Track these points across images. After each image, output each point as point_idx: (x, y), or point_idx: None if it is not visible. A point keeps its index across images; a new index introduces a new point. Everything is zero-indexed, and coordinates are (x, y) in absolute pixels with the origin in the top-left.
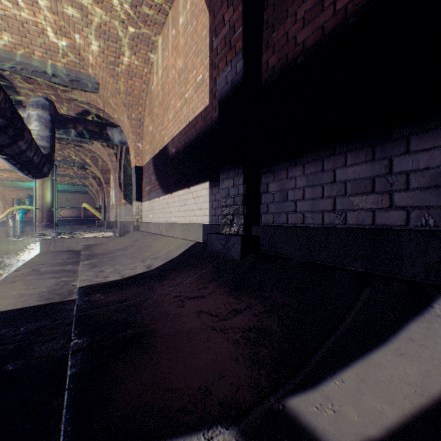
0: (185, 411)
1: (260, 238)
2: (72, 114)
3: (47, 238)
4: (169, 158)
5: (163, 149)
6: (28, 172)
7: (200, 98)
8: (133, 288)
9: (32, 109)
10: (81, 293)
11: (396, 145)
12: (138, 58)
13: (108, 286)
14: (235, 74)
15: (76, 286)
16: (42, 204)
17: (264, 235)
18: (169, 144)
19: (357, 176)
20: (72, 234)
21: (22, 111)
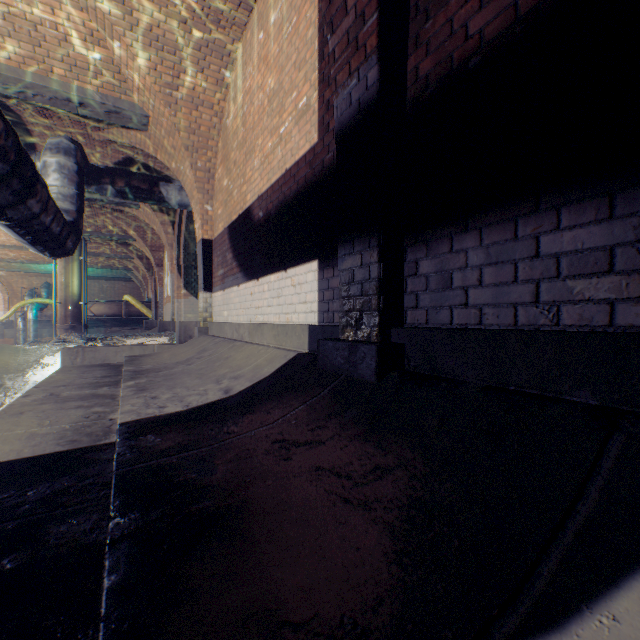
0: None
1: (406, 347)
2: (108, 164)
3: (72, 345)
4: (253, 227)
5: (245, 213)
6: (44, 248)
7: (303, 132)
8: (205, 426)
9: (49, 155)
10: (124, 433)
11: None
12: (207, 78)
13: (166, 422)
14: (364, 90)
15: (115, 420)
16: (65, 296)
17: (412, 342)
18: (255, 205)
19: (581, 246)
20: (109, 340)
21: (35, 160)
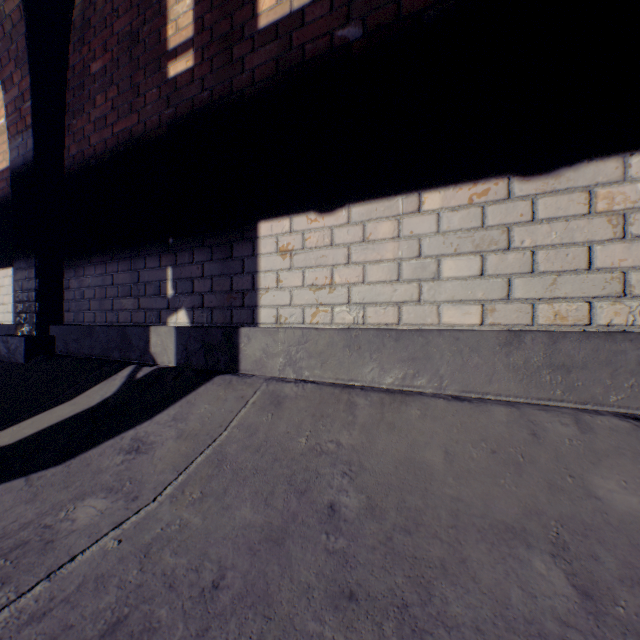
0: None
1: (57, 338)
2: None
3: None
4: None
5: None
6: None
7: (2, 150)
8: None
9: None
10: None
11: (142, 262)
12: None
13: None
14: (27, 150)
15: None
16: None
17: (60, 335)
18: None
19: (125, 282)
20: None
21: None
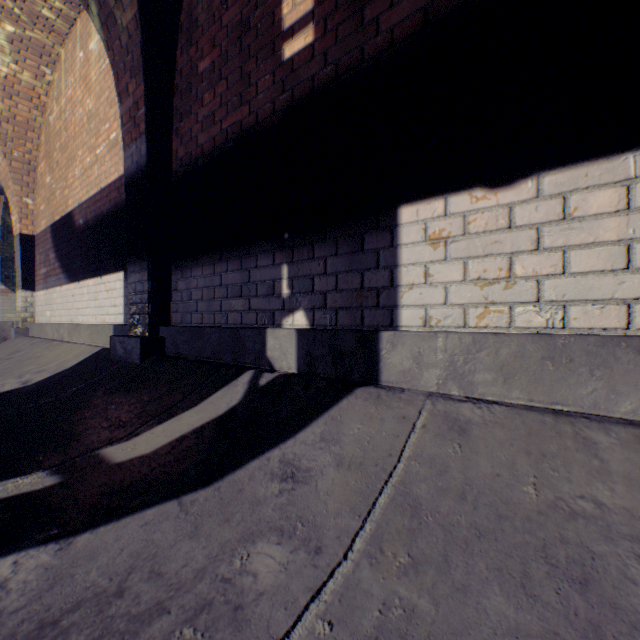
0: (11, 471)
1: (167, 339)
2: None
3: None
4: (75, 231)
5: (67, 217)
6: None
7: (114, 162)
8: None
9: None
10: None
11: (252, 260)
12: (24, 71)
13: None
14: (140, 156)
15: None
16: None
17: (169, 336)
18: (76, 211)
19: (234, 282)
20: None
21: None
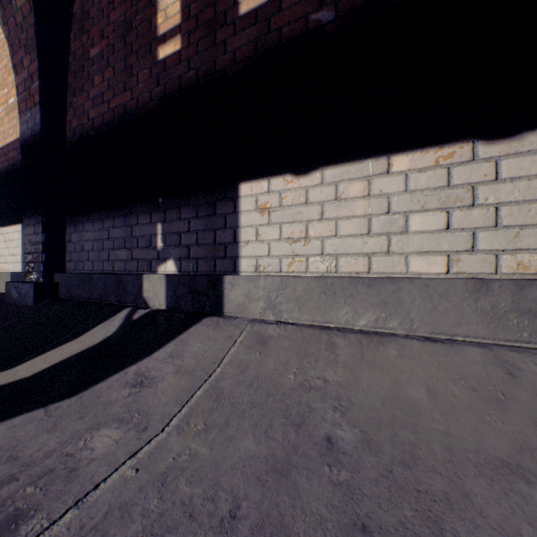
0: None
1: (61, 284)
2: None
3: None
4: None
5: None
6: None
7: (12, 124)
8: None
9: None
10: None
11: (134, 218)
12: None
13: None
14: (35, 123)
15: None
16: None
17: (63, 281)
18: None
19: (120, 236)
20: None
21: None
